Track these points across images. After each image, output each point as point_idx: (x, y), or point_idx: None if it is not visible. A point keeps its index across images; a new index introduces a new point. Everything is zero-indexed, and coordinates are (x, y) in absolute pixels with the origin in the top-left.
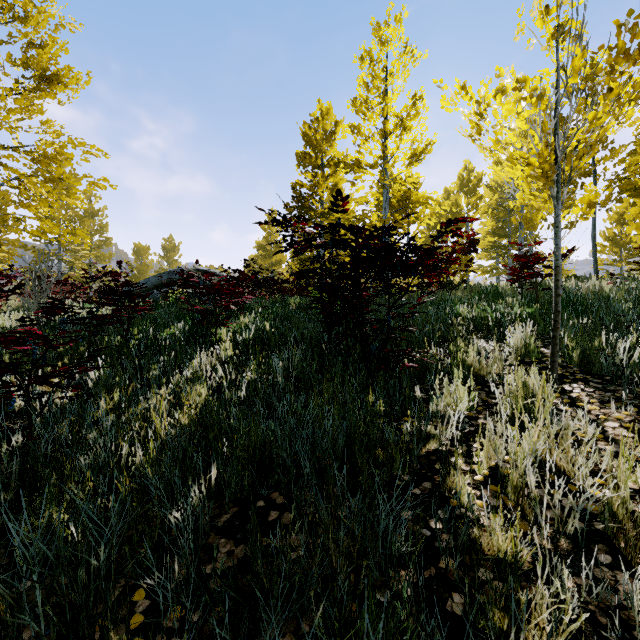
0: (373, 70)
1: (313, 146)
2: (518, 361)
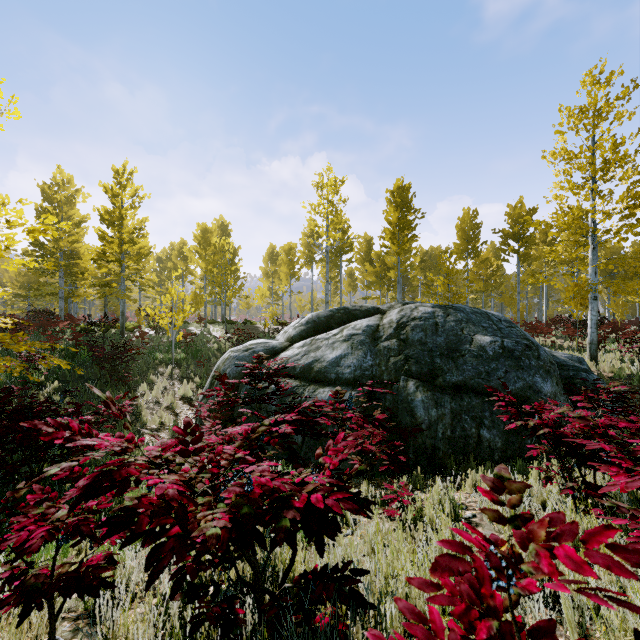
0: (114, 203)
1: (54, 206)
2: (168, 375)
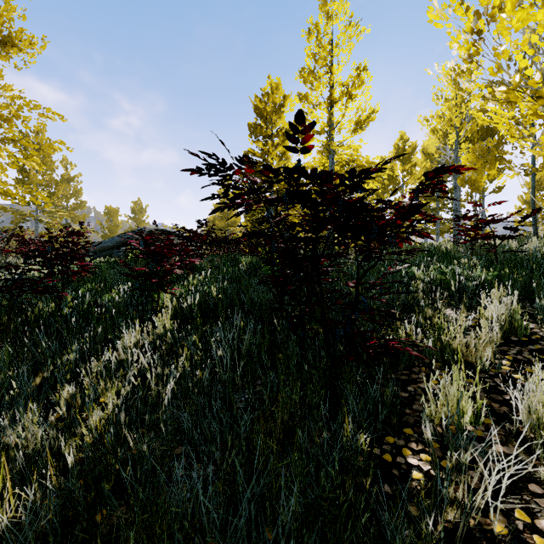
0: (320, 42)
1: (264, 117)
2: (503, 339)
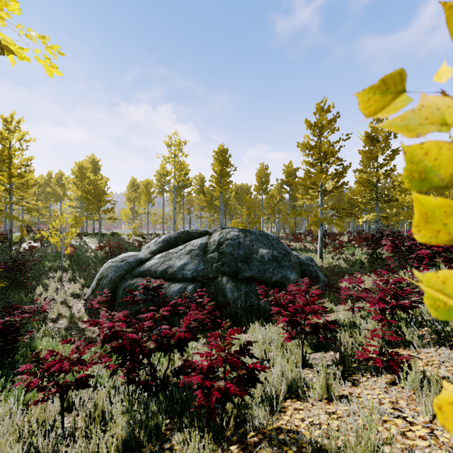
0: (4, 145)
1: None
2: (57, 279)
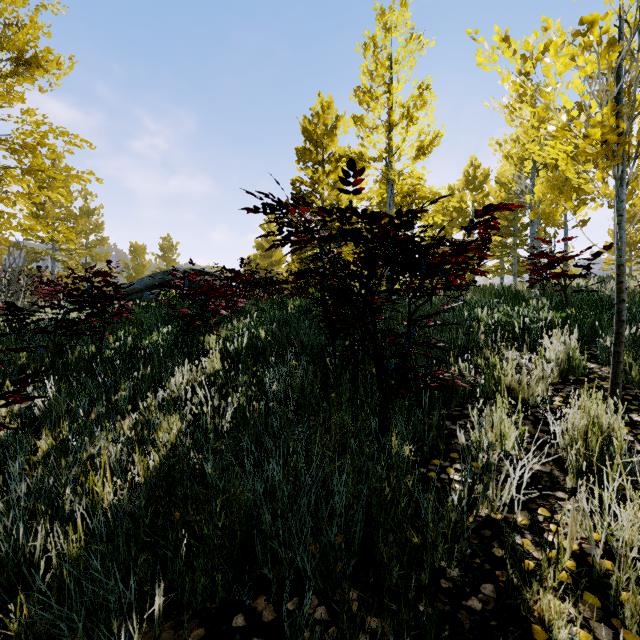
0: (377, 57)
1: (313, 141)
2: (561, 378)
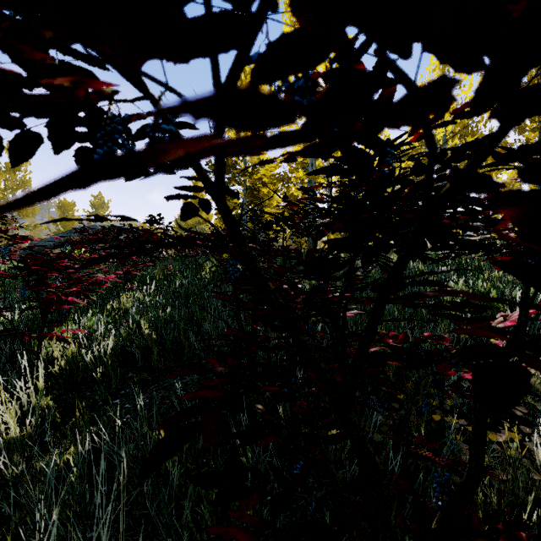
0: None
1: None
2: None
